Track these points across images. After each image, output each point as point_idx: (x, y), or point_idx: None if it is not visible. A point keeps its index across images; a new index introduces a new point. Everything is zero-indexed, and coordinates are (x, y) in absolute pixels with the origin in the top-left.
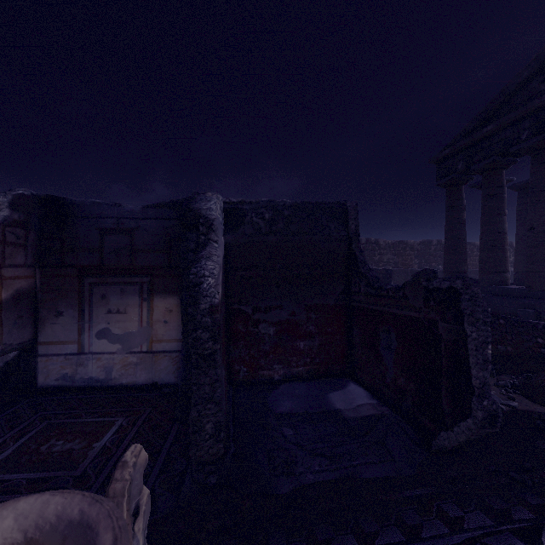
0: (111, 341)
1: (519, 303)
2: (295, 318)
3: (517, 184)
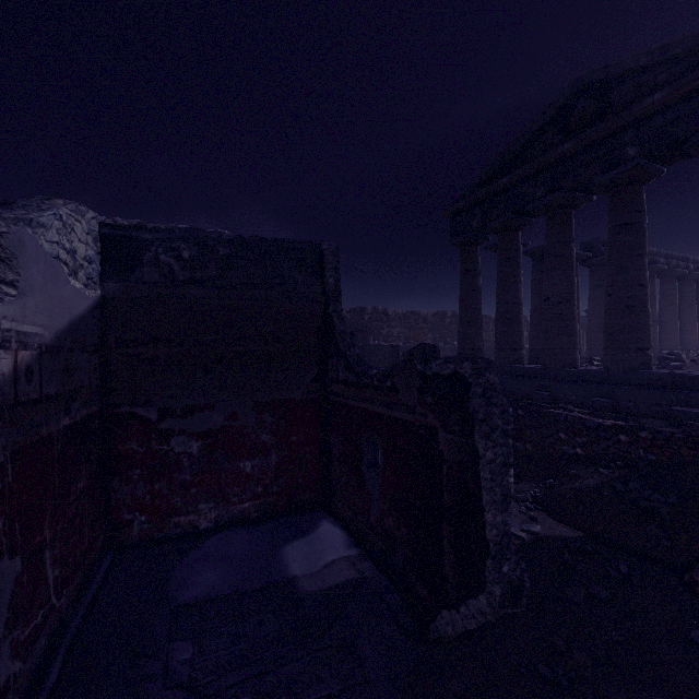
0: None
1: (535, 385)
2: (238, 424)
3: (532, 249)
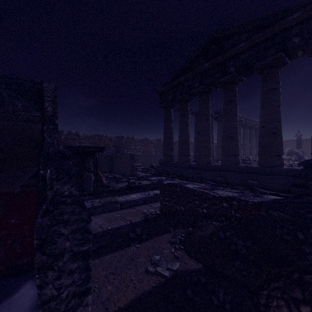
0: None
1: (194, 172)
2: None
3: (195, 112)
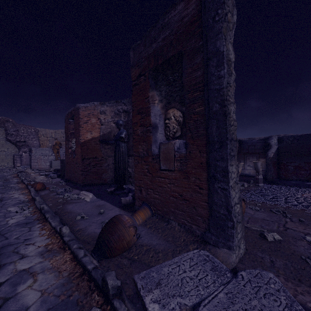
0: (250, 167)
1: None
2: (300, 165)
3: None
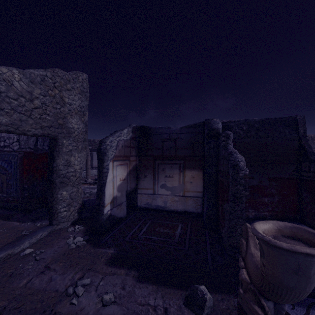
0: (166, 189)
1: None
2: (262, 184)
3: None
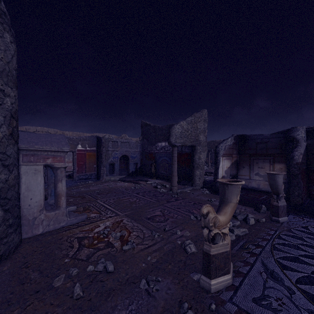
0: (259, 176)
1: None
2: None
3: None
